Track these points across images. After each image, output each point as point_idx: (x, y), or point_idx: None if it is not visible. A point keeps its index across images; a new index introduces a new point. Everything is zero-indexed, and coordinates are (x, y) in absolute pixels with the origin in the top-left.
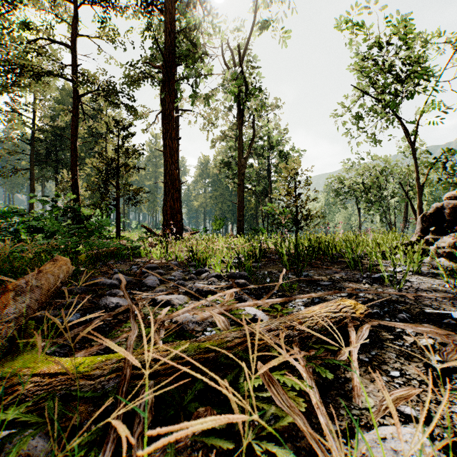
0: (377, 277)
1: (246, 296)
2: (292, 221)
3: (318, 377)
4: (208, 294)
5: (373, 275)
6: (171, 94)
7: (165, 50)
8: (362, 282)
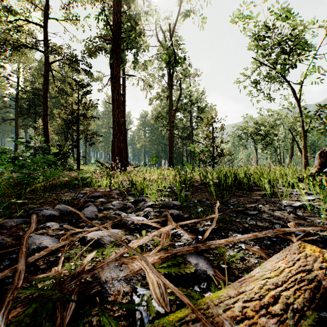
0: (297, 206)
1: (182, 231)
2: (210, 157)
3: None
4: (142, 227)
5: (292, 204)
6: (118, 60)
7: (113, 26)
8: (285, 211)
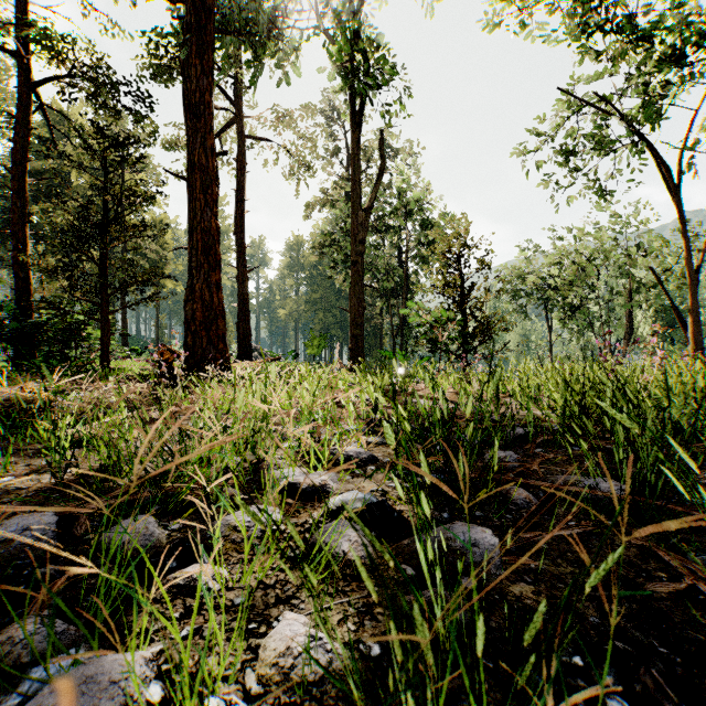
0: None
1: None
2: (462, 336)
3: None
4: None
5: None
6: (205, 53)
7: None
8: None
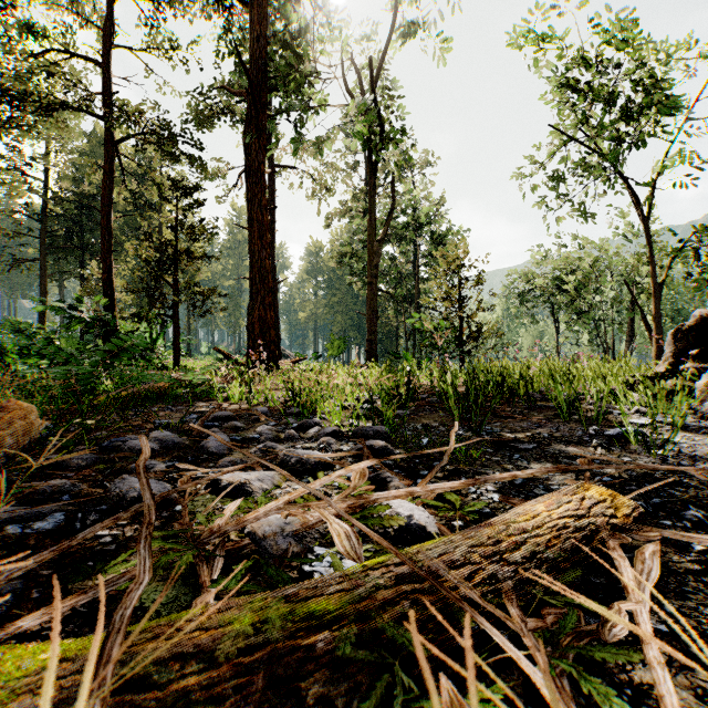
0: (615, 435)
1: (389, 474)
2: (454, 340)
3: (572, 687)
4: (318, 469)
5: (606, 432)
6: (261, 137)
7: (251, 66)
8: (589, 444)
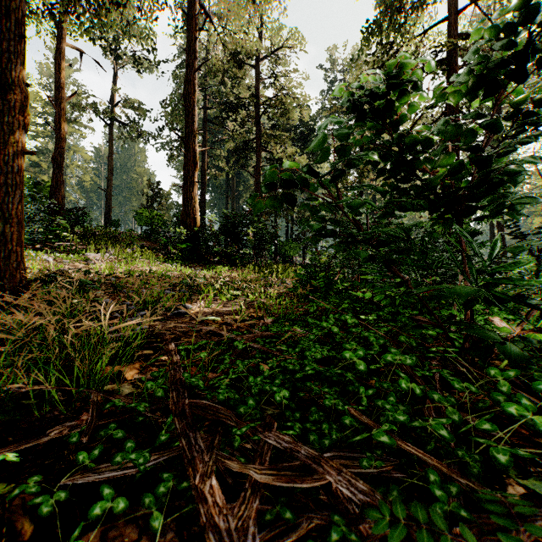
0: None
1: None
2: None
3: None
4: None
5: None
6: None
7: None
8: None
